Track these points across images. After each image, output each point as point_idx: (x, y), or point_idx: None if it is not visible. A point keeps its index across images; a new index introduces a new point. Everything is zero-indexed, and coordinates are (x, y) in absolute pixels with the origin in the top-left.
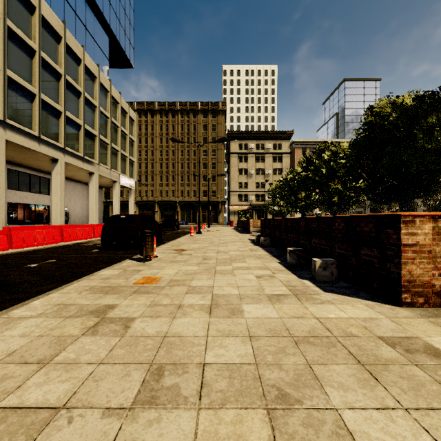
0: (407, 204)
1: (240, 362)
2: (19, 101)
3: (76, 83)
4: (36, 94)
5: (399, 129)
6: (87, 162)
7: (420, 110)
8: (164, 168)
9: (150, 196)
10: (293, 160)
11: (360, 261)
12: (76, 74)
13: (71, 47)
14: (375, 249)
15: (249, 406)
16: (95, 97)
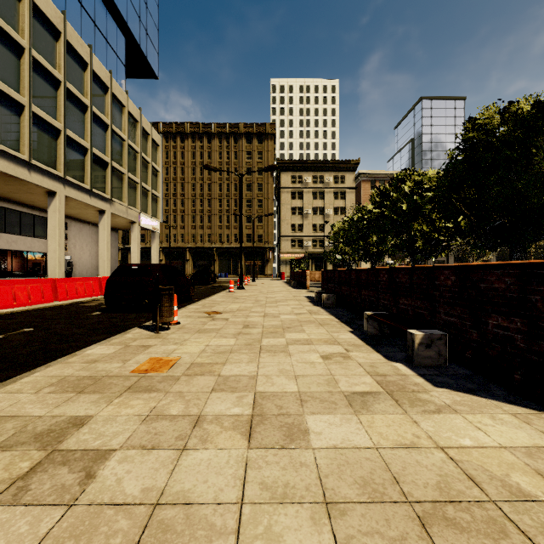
0: (521, 250)
1: None
2: (1, 114)
3: (81, 93)
4: (25, 105)
5: (513, 146)
6: (96, 196)
7: (542, 121)
8: (197, 206)
9: (180, 241)
10: (359, 196)
11: (487, 336)
12: (80, 82)
13: (73, 47)
14: (517, 319)
15: None
16: (106, 113)
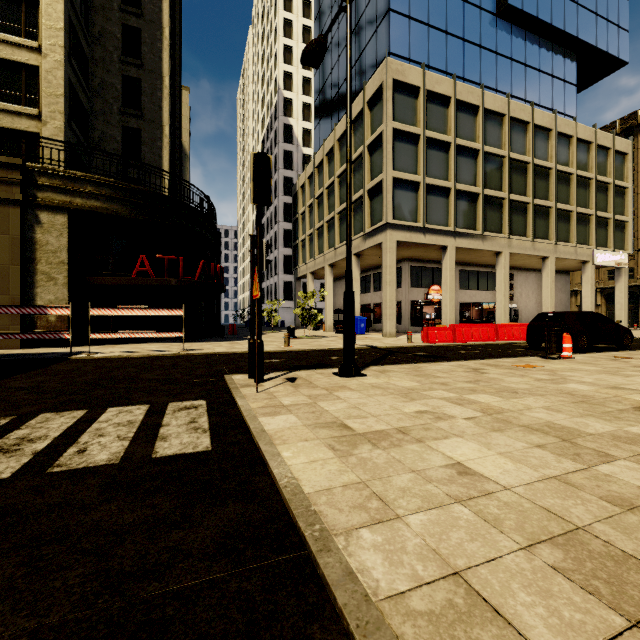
0: None
1: (515, 387)
2: (465, 207)
3: (523, 154)
4: (480, 192)
5: None
6: (538, 245)
7: None
8: None
9: None
10: None
11: None
12: (522, 144)
13: (516, 118)
14: None
15: (496, 389)
16: (549, 157)
